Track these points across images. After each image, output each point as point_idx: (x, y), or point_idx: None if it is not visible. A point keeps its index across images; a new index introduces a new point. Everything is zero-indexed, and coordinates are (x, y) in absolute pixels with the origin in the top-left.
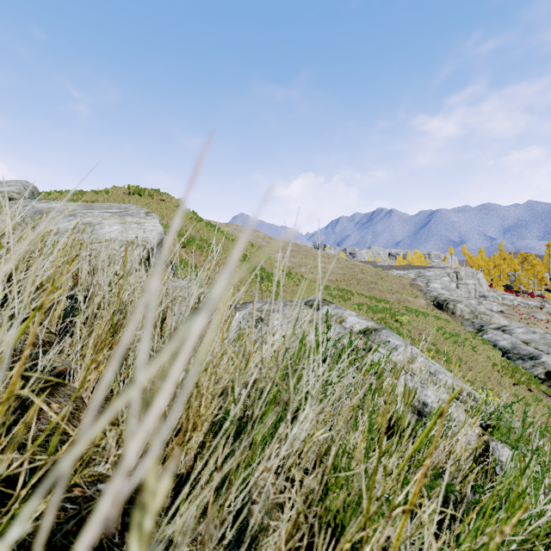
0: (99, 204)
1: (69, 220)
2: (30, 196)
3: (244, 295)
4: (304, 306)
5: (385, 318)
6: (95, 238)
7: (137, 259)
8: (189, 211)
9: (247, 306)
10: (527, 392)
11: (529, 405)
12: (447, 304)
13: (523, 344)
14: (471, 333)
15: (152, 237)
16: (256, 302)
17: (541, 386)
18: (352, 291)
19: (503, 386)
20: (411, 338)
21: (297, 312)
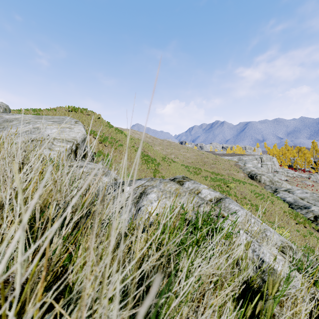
0: (46, 116)
1: (25, 126)
2: (3, 111)
3: (137, 172)
4: (173, 183)
5: (221, 184)
6: (40, 137)
7: (68, 150)
8: (105, 121)
9: (135, 182)
10: (304, 228)
11: (306, 236)
12: (256, 176)
13: (300, 200)
14: (270, 193)
15: (78, 136)
16: (142, 179)
17: (311, 225)
18: (201, 169)
19: (290, 225)
20: (236, 197)
21: (168, 187)
